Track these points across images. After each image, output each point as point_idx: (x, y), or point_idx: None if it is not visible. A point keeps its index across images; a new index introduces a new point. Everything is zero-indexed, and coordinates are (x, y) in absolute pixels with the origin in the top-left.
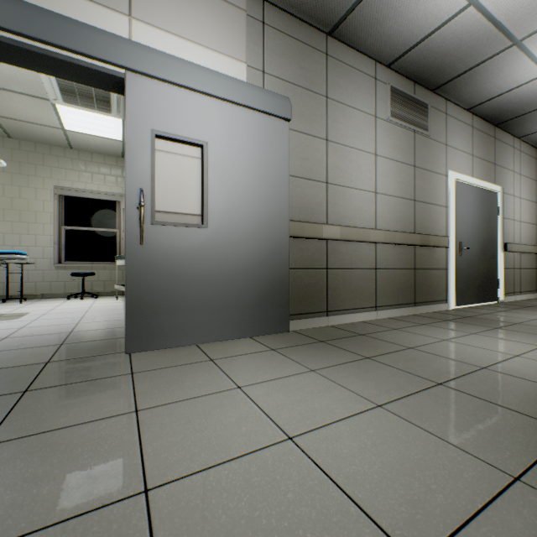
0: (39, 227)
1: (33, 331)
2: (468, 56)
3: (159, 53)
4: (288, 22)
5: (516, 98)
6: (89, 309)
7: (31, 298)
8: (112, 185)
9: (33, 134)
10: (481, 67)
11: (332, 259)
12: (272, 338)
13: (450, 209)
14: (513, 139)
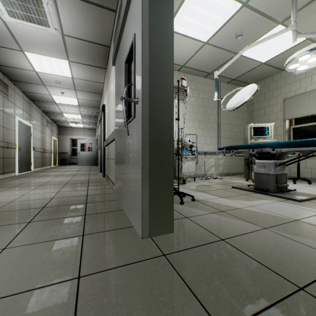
0: None
1: None
2: (29, 80)
3: None
4: None
5: (41, 96)
6: None
7: None
8: None
9: None
10: (32, 84)
11: None
12: None
13: (17, 132)
14: (36, 106)
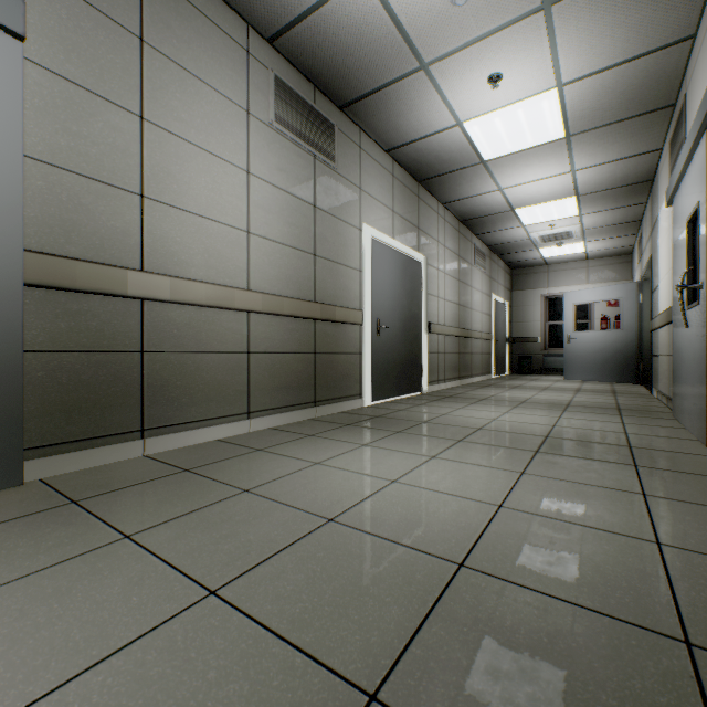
0: None
1: None
2: (375, 66)
3: None
4: None
5: (434, 150)
6: None
7: None
8: None
9: None
10: (392, 90)
11: (156, 335)
12: None
13: (366, 274)
14: (437, 204)
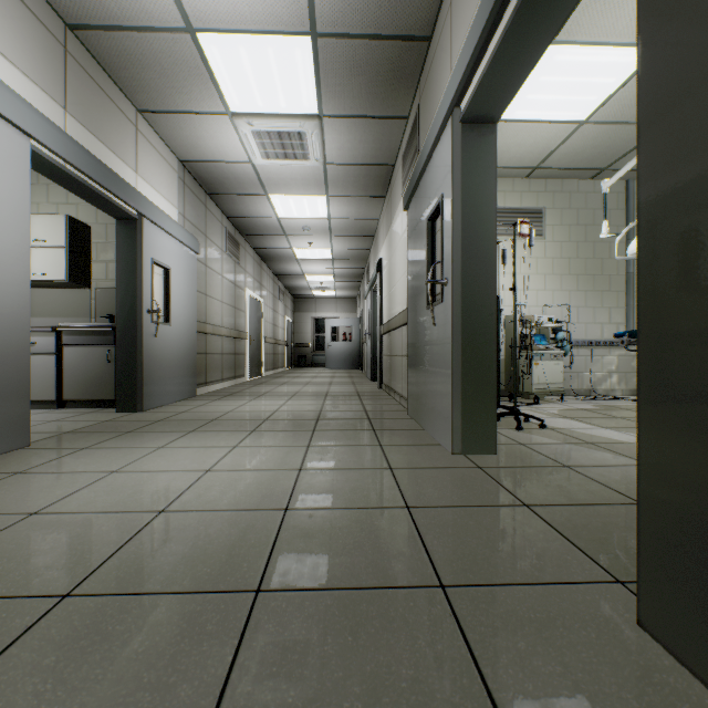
0: None
1: None
2: (267, 231)
3: (156, 207)
4: (193, 183)
5: (277, 252)
6: None
7: None
8: None
9: None
10: (269, 236)
11: (208, 347)
12: (199, 399)
13: (248, 314)
14: (267, 268)
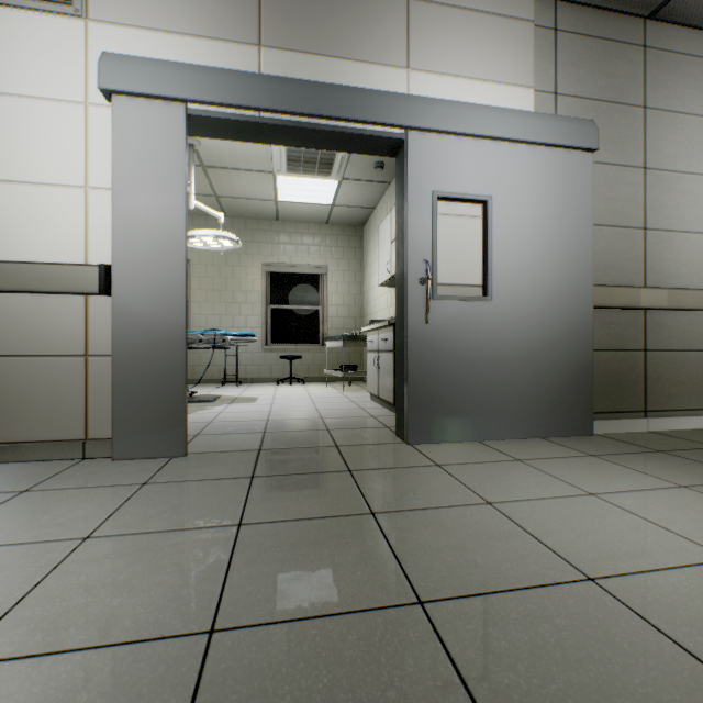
0: (248, 308)
1: (284, 414)
2: None
3: (440, 102)
4: (588, 18)
5: None
6: (309, 395)
7: (242, 382)
8: (315, 256)
9: (247, 210)
10: None
11: (653, 337)
12: (574, 441)
13: None
14: None
